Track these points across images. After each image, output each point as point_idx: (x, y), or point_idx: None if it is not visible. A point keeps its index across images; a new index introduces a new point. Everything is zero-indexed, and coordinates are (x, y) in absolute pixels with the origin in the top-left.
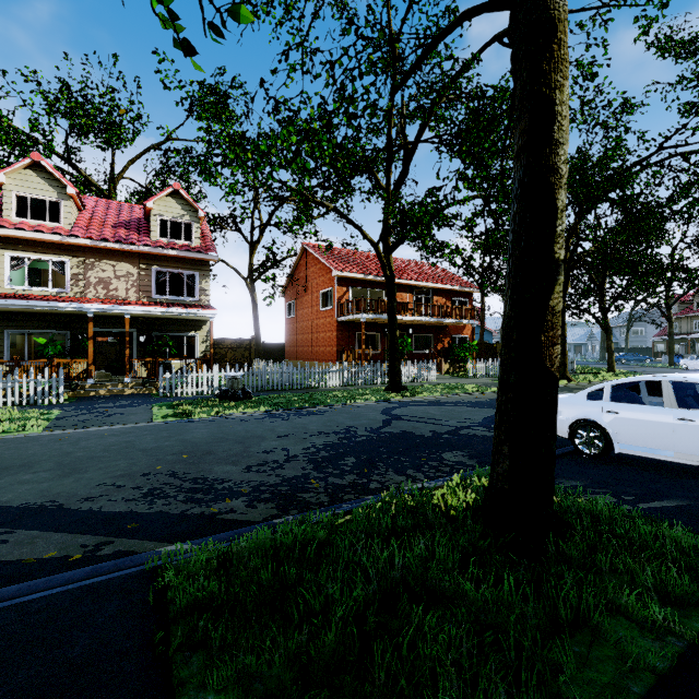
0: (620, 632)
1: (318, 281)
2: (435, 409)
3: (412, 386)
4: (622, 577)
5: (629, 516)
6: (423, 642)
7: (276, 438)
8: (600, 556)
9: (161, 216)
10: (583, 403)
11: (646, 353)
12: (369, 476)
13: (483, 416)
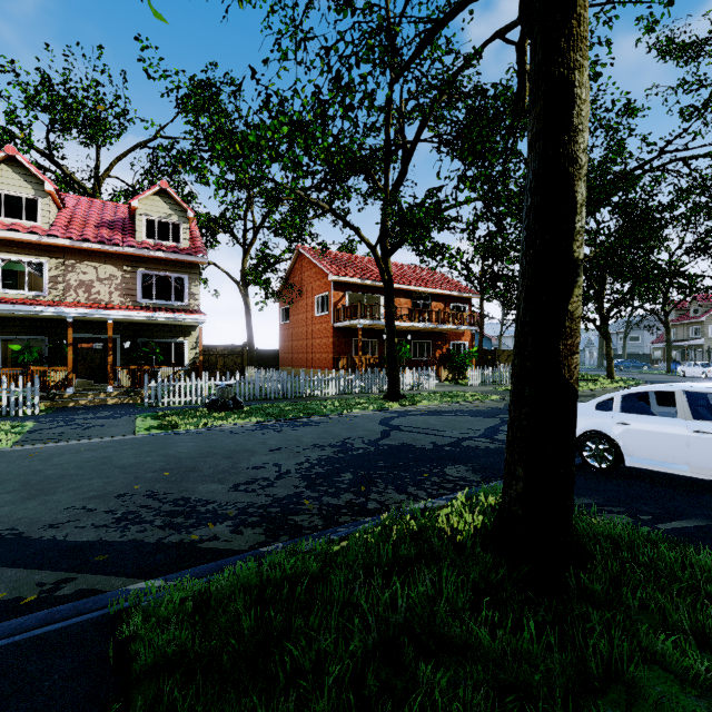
0: (659, 688)
1: (313, 285)
2: (435, 418)
3: (410, 394)
4: (653, 617)
5: (649, 538)
6: (432, 707)
7: (268, 452)
8: (625, 590)
9: (147, 216)
10: (592, 414)
11: (643, 359)
12: (367, 495)
13: (485, 426)
